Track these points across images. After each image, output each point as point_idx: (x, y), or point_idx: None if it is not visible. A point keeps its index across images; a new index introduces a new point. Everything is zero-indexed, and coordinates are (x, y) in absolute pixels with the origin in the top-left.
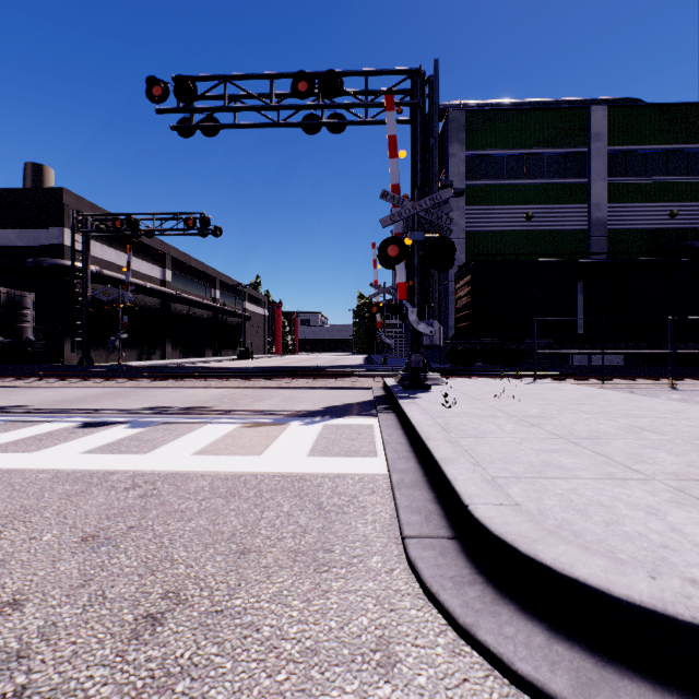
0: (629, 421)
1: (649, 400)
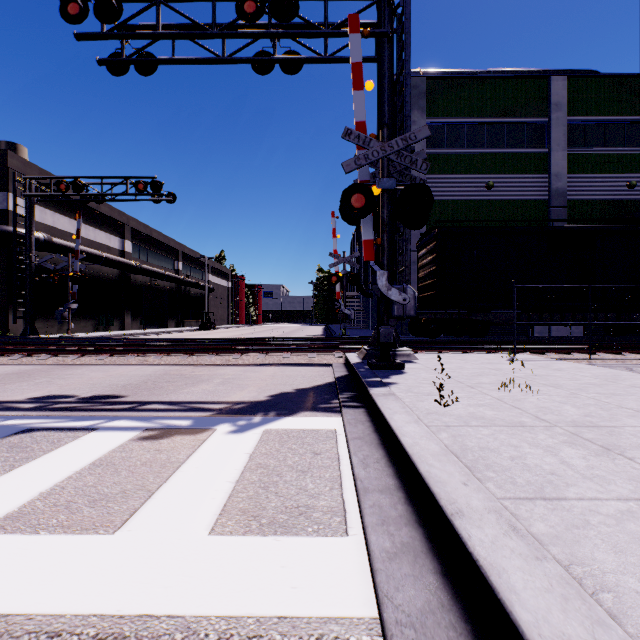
0: None
1: None
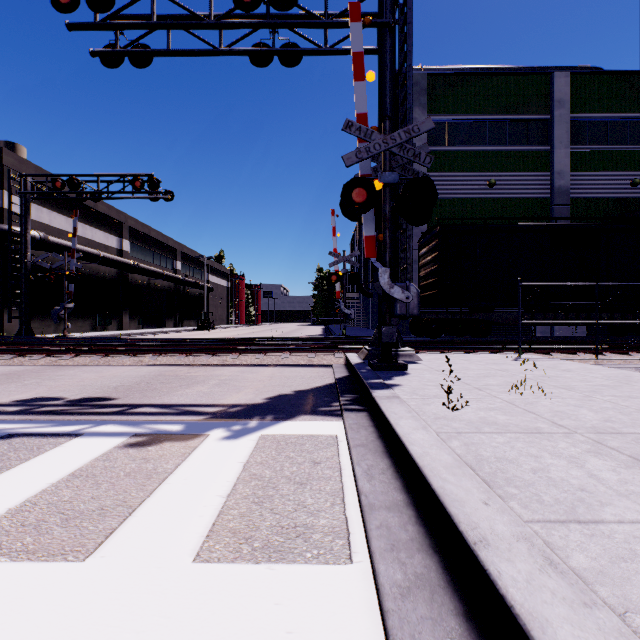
0: None
1: None
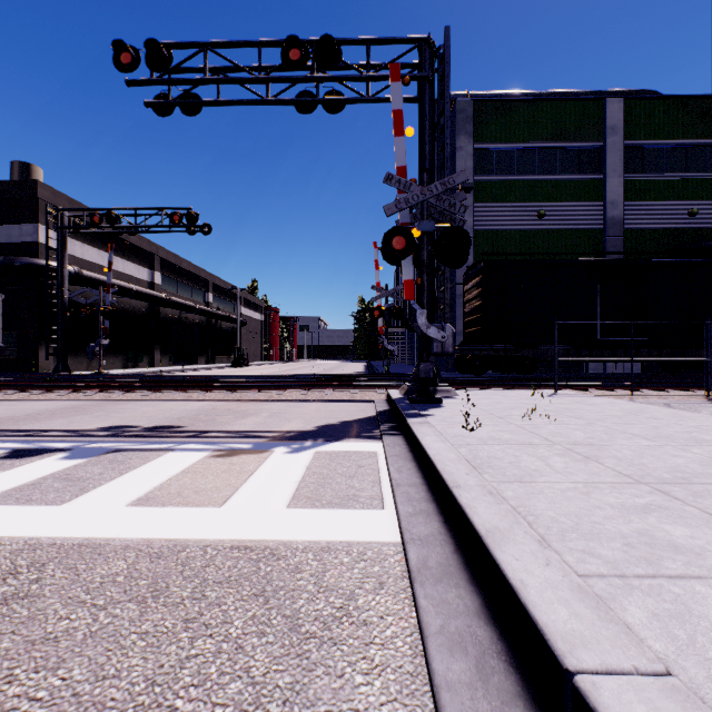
0: (707, 450)
1: (704, 418)
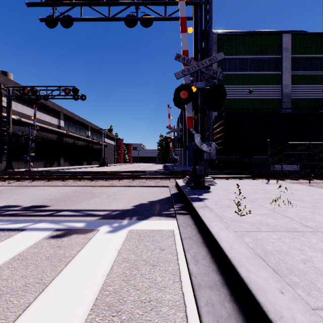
0: None
1: None
